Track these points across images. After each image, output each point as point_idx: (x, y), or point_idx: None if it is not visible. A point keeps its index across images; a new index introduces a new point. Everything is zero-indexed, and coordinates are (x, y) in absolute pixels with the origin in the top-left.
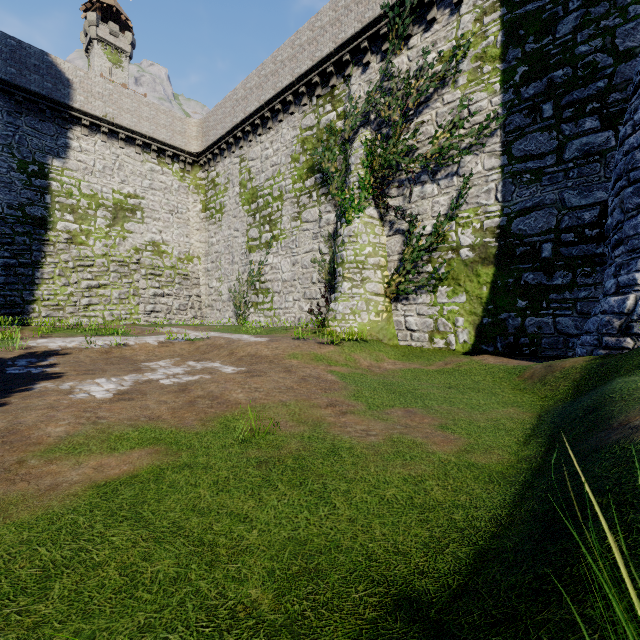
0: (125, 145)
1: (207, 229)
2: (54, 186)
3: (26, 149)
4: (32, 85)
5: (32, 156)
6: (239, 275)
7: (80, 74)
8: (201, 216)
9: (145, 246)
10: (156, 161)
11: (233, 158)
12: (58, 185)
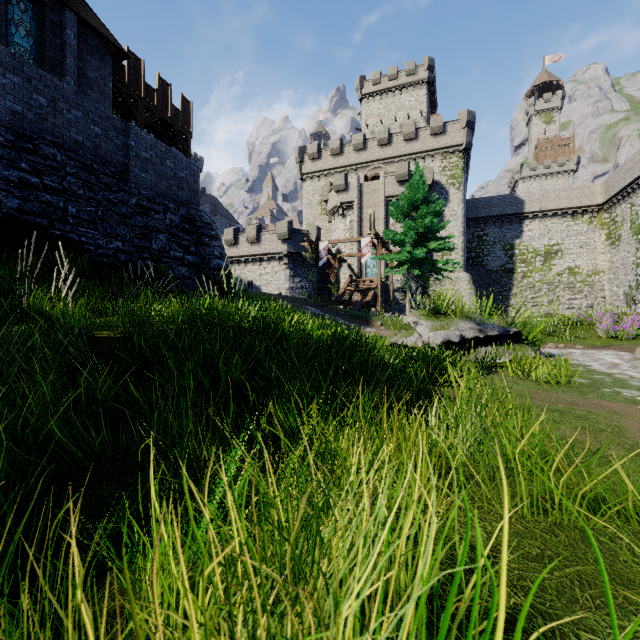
0: (551, 218)
1: (609, 252)
2: (516, 252)
3: (505, 240)
4: (508, 211)
5: (507, 242)
6: (629, 283)
7: (528, 195)
8: (605, 244)
9: (563, 271)
10: (570, 219)
11: (626, 204)
12: (518, 251)
